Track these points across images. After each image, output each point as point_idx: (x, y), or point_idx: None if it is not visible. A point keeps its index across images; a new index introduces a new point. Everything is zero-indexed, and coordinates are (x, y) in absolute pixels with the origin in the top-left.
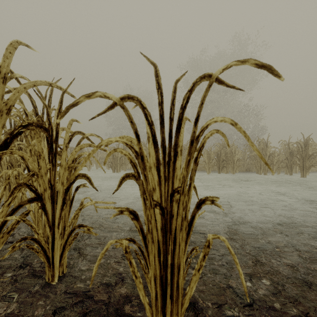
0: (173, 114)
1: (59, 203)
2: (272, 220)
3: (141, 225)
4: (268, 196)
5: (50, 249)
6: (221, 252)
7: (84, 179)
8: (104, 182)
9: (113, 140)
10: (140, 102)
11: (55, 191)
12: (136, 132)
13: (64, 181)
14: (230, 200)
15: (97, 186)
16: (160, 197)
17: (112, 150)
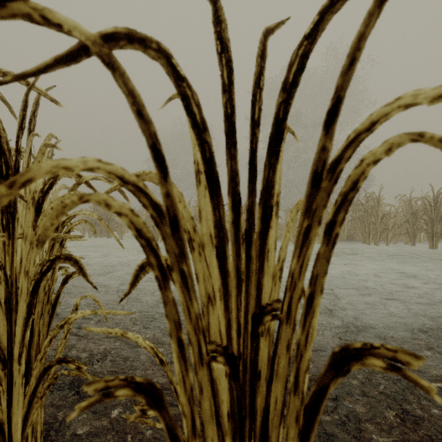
0: (259, 111)
1: (20, 312)
2: (407, 323)
3: (171, 421)
4: (389, 279)
5: (3, 404)
6: (334, 391)
7: (70, 264)
8: (140, 256)
9: (76, 168)
10: (169, 58)
11: (14, 288)
12: (155, 146)
13: (30, 268)
14: (332, 286)
15: (130, 263)
16: (226, 331)
17: (70, 200)
